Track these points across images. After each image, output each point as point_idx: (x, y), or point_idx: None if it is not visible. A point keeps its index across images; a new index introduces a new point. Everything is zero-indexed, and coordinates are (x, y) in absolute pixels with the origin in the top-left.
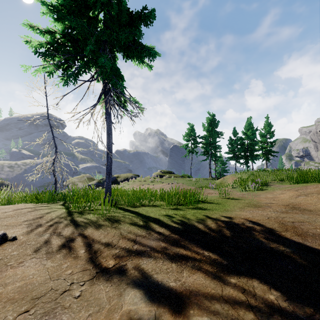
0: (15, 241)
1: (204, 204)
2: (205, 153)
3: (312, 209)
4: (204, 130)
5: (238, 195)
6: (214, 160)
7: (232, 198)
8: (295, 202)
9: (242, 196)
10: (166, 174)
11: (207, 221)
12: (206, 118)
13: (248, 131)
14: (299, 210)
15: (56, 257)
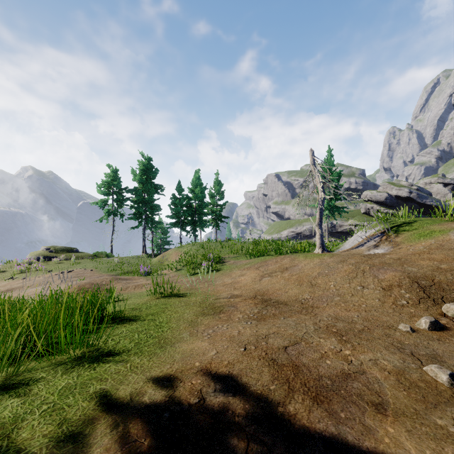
0: None
1: (114, 331)
2: (136, 217)
3: (286, 299)
4: (135, 180)
5: (185, 285)
6: (151, 228)
7: (176, 293)
8: (261, 288)
9: (191, 287)
10: (61, 254)
11: (94, 437)
12: (138, 161)
13: (196, 188)
14: (274, 306)
15: None
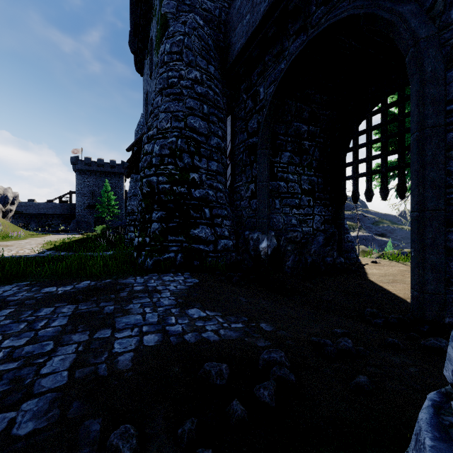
0: (380, 263)
1: None
2: None
3: None
4: None
5: None
6: None
7: None
8: None
9: None
10: None
11: None
12: None
13: None
14: None
15: (404, 268)
